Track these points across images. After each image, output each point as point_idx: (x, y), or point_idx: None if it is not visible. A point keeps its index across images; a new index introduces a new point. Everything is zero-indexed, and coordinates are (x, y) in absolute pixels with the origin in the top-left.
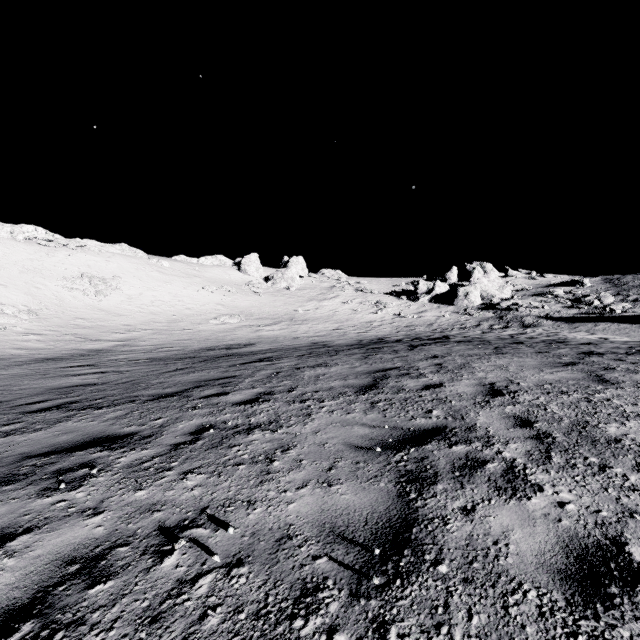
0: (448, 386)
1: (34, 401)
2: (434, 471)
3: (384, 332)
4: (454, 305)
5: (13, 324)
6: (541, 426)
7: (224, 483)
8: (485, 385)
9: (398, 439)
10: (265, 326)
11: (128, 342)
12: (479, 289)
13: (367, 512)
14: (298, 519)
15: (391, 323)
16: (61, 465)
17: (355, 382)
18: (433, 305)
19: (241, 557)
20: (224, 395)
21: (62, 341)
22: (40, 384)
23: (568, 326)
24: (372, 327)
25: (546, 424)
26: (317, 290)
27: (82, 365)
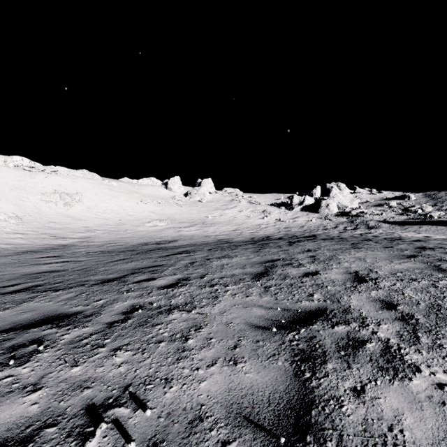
0: (322, 274)
1: (10, 284)
2: (322, 350)
3: (269, 232)
4: (318, 213)
5: (4, 226)
6: (403, 308)
7: (146, 360)
8: (351, 273)
9: (289, 319)
10: (184, 228)
11: (86, 239)
12: (336, 201)
13: (269, 392)
14: (208, 399)
15: (274, 225)
16: (16, 341)
17: (251, 270)
18: (303, 213)
19: (156, 441)
20: (152, 280)
21: (39, 238)
22: (18, 271)
23: (400, 228)
24: (260, 228)
25: (407, 307)
26: (221, 202)
27: (51, 256)
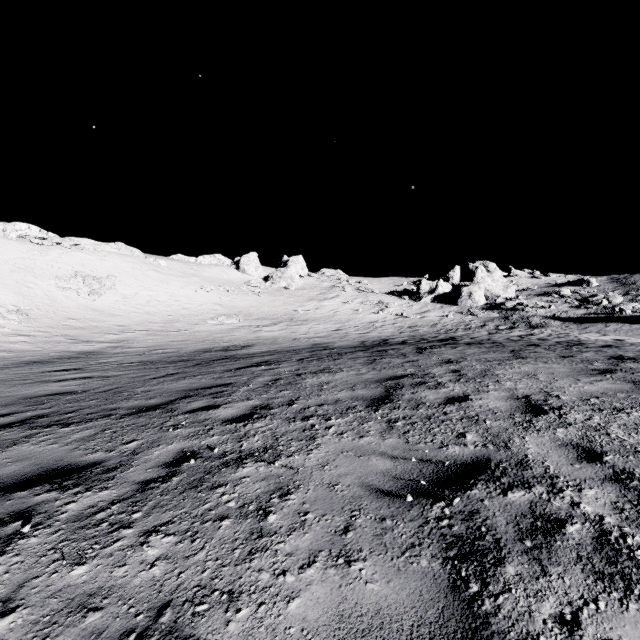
0: (475, 399)
1: None
2: (494, 538)
3: (387, 333)
4: (457, 305)
5: (0, 325)
6: (614, 460)
7: (198, 554)
8: (519, 398)
9: (431, 479)
10: (264, 327)
11: (121, 343)
12: (483, 289)
13: (410, 623)
14: (304, 636)
15: (393, 323)
16: None
17: (365, 393)
18: (436, 305)
19: None
20: (214, 409)
21: (51, 343)
22: (14, 392)
23: (577, 327)
24: (374, 328)
25: (619, 457)
26: (317, 290)
27: (67, 369)
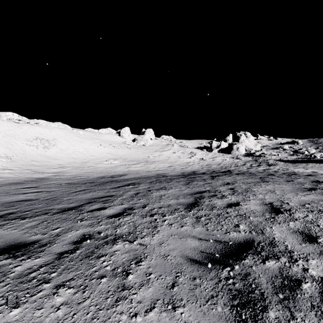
0: (243, 205)
1: None
2: (260, 292)
3: (195, 168)
4: (231, 154)
5: None
6: None
7: (86, 301)
8: (267, 204)
9: (221, 252)
10: (132, 165)
11: (59, 173)
12: (244, 145)
13: None
14: None
15: (198, 163)
16: None
17: (184, 201)
18: (220, 154)
19: None
20: (103, 209)
21: (23, 173)
22: (0, 199)
23: (292, 165)
24: (188, 165)
25: None
26: (160, 146)
27: (30, 187)
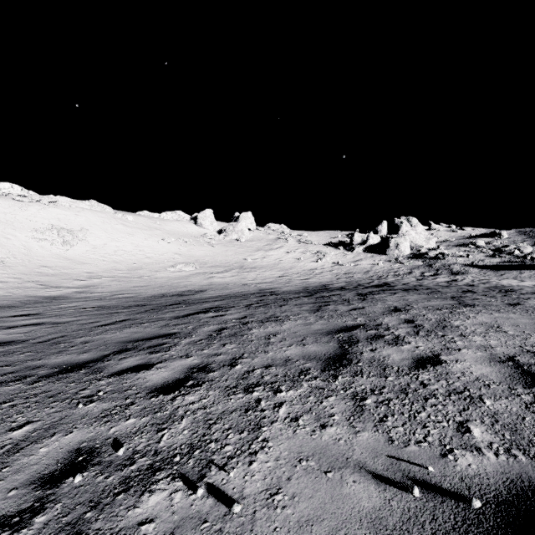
0: (450, 362)
1: None
2: None
3: (326, 279)
4: (386, 254)
5: None
6: None
7: None
8: (504, 361)
9: None
10: (217, 273)
11: (86, 289)
12: (408, 240)
13: None
14: None
15: (331, 270)
16: None
17: (317, 349)
18: (367, 254)
19: None
20: (145, 370)
21: (22, 288)
22: None
23: (494, 273)
24: (314, 274)
25: None
26: (264, 241)
27: (27, 314)
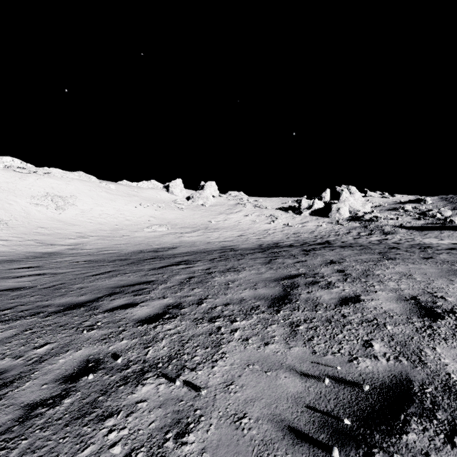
0: (367, 300)
1: None
2: None
3: (277, 238)
4: (329, 217)
5: None
6: None
7: None
8: (408, 300)
9: (352, 410)
10: (186, 233)
11: (77, 246)
12: (347, 205)
13: None
14: None
15: (282, 231)
16: None
17: (265, 292)
18: (313, 217)
19: None
20: (131, 307)
21: (23, 245)
22: None
23: (419, 233)
24: (268, 234)
25: None
26: (225, 206)
27: (29, 266)
